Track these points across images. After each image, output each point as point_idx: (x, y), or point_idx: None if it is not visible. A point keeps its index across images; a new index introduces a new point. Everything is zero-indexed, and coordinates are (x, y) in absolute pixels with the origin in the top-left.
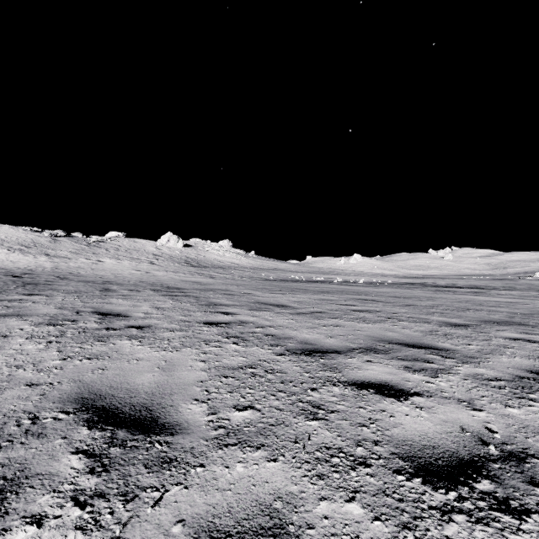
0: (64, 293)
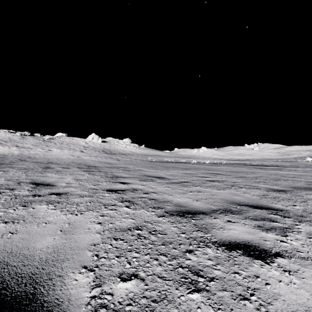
0: (17, 169)
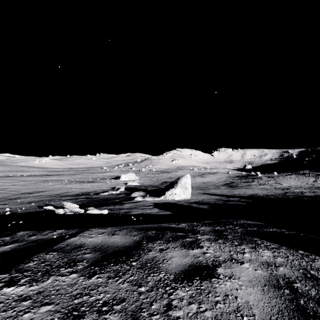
0: None
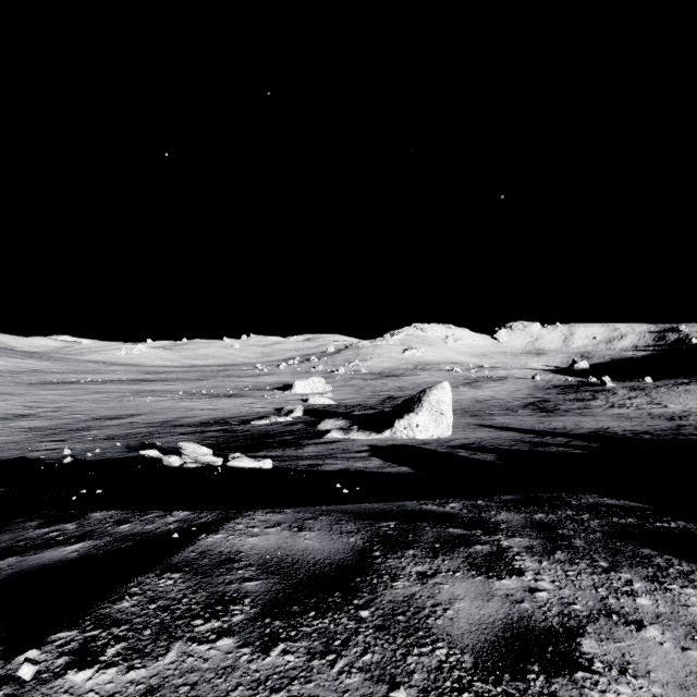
0: None
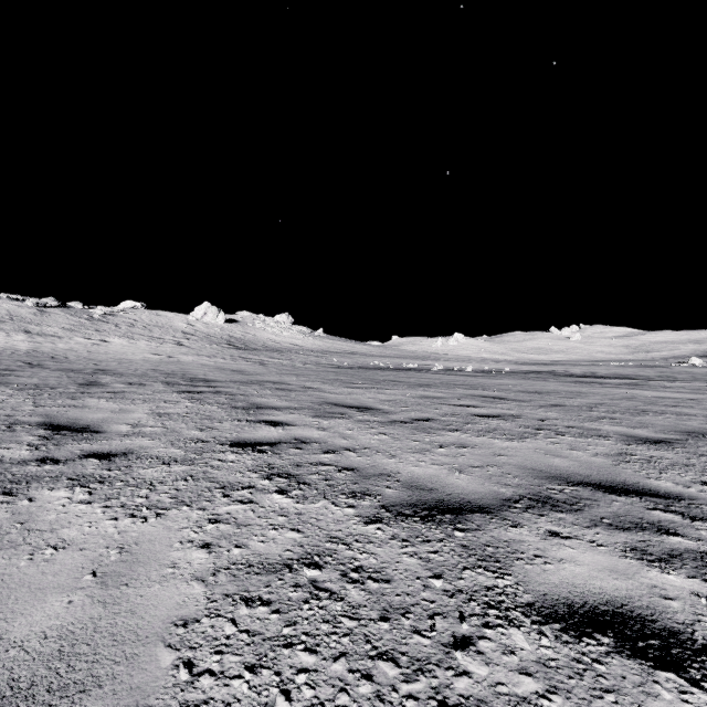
0: (15, 389)
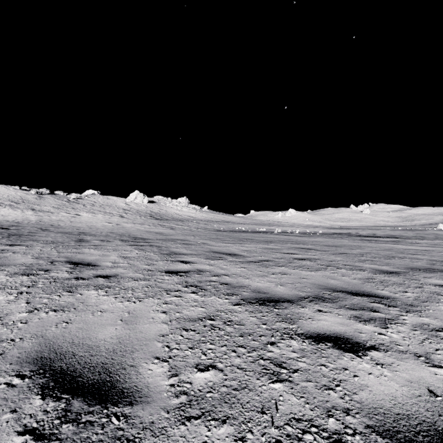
0: (43, 243)
